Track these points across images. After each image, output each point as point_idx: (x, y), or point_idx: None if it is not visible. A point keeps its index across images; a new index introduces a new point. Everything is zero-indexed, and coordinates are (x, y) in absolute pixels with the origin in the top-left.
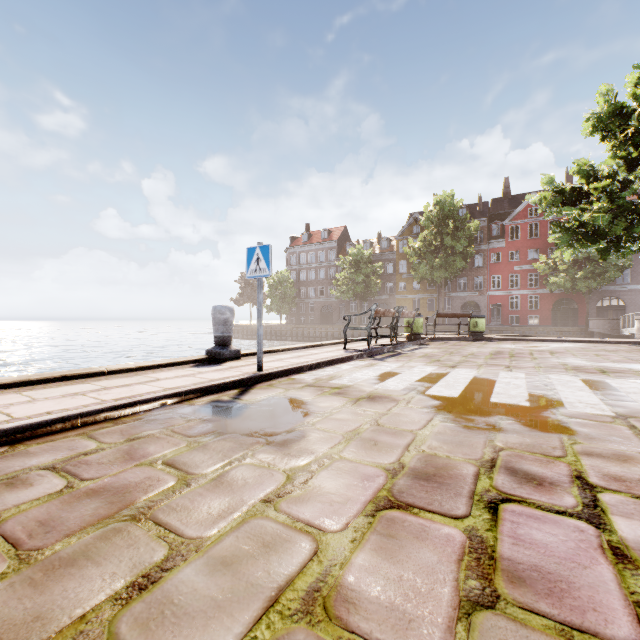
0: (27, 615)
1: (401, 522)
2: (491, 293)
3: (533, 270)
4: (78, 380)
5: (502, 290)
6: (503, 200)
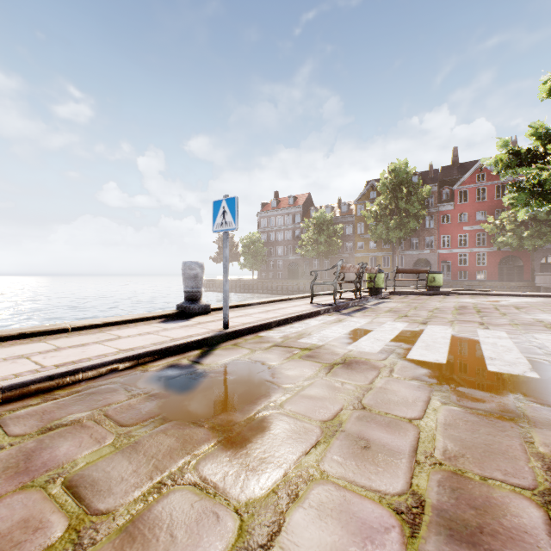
0: None
1: None
2: (441, 251)
3: (480, 230)
4: (37, 338)
5: (451, 248)
6: (452, 167)
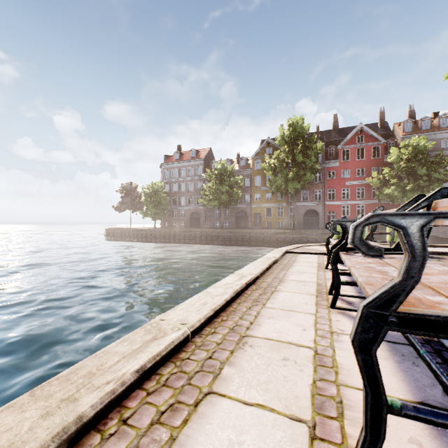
0: None
1: None
2: (328, 203)
3: (360, 185)
4: None
5: (336, 201)
6: (333, 131)
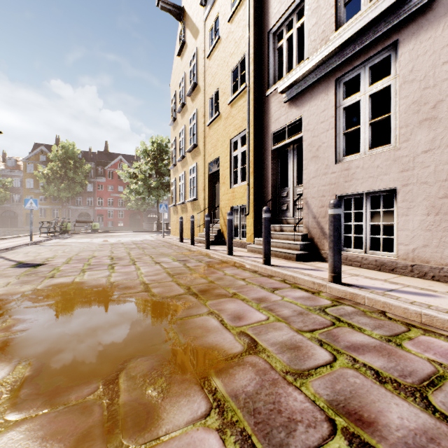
0: (76, 249)
1: (103, 245)
2: (98, 208)
3: (121, 197)
4: None
5: (104, 207)
6: (105, 154)
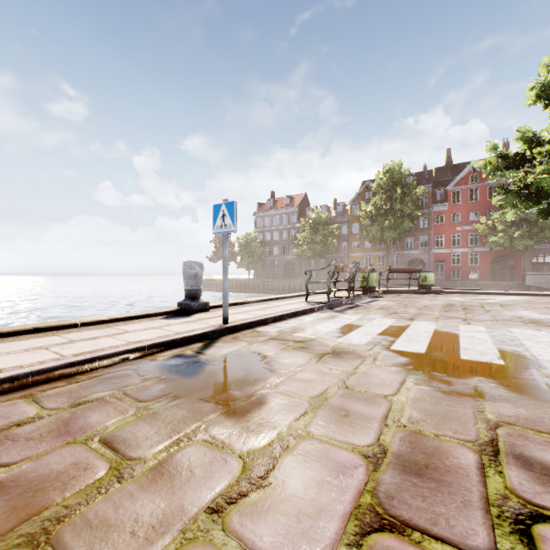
0: None
1: None
2: (435, 251)
3: (473, 230)
4: (50, 332)
5: (445, 248)
6: (446, 169)
